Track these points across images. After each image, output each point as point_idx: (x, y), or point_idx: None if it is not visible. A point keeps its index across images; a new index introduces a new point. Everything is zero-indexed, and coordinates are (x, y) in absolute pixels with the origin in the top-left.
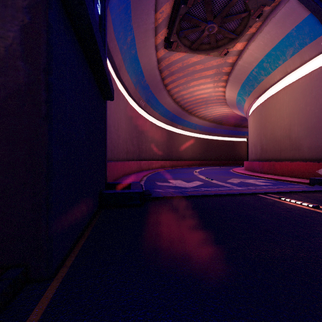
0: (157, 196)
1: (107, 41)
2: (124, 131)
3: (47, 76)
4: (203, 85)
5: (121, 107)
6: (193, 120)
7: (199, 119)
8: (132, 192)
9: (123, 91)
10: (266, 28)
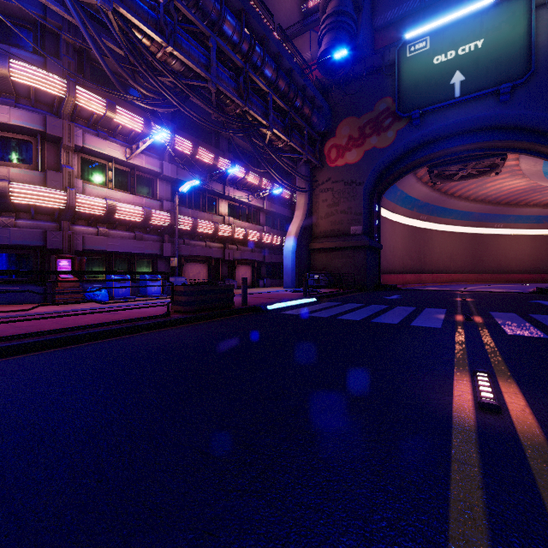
0: (400, 289)
1: (382, 206)
2: (400, 250)
3: (366, 261)
4: (506, 183)
5: (397, 233)
6: (527, 212)
7: (541, 208)
8: (387, 285)
9: (399, 218)
10: (521, 159)
